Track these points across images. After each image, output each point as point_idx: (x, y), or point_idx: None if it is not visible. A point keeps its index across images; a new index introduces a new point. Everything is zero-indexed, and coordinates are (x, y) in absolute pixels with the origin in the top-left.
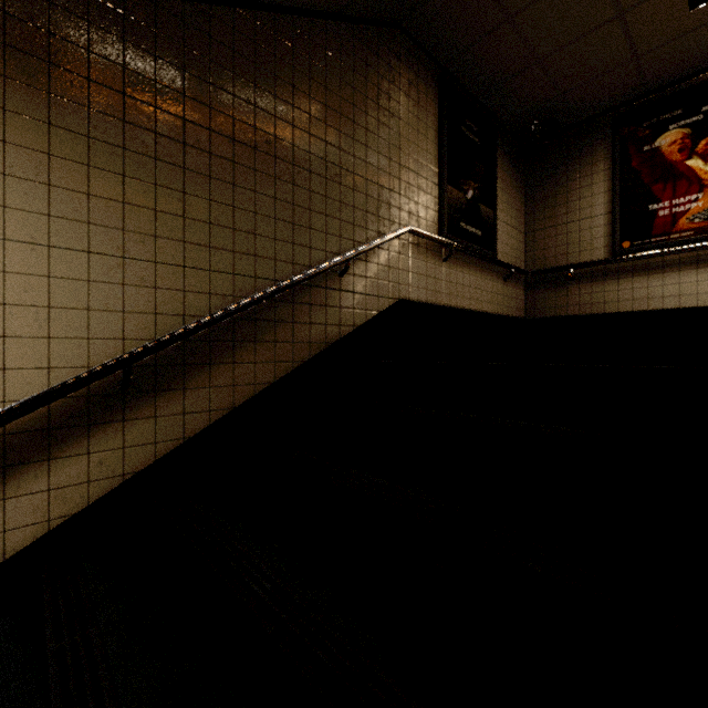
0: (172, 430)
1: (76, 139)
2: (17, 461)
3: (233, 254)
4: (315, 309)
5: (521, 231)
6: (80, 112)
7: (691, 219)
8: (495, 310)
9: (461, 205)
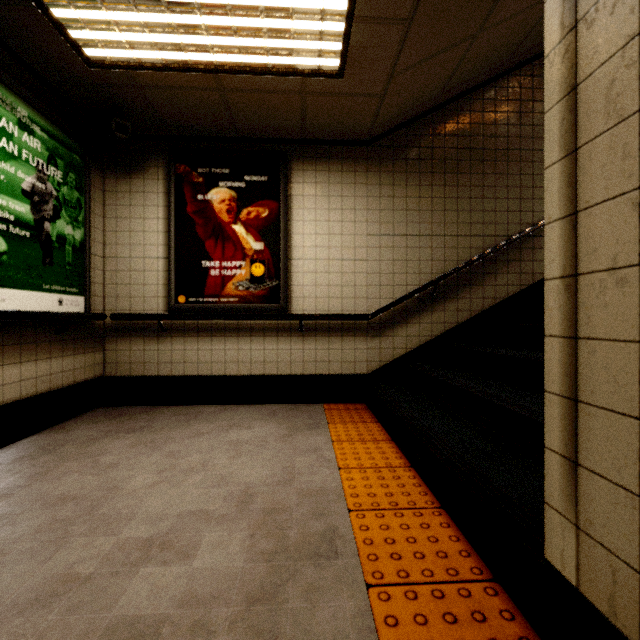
0: (451, 318)
1: (415, 188)
2: (396, 322)
3: (482, 225)
4: (537, 251)
5: None
6: (416, 175)
7: None
8: None
9: None
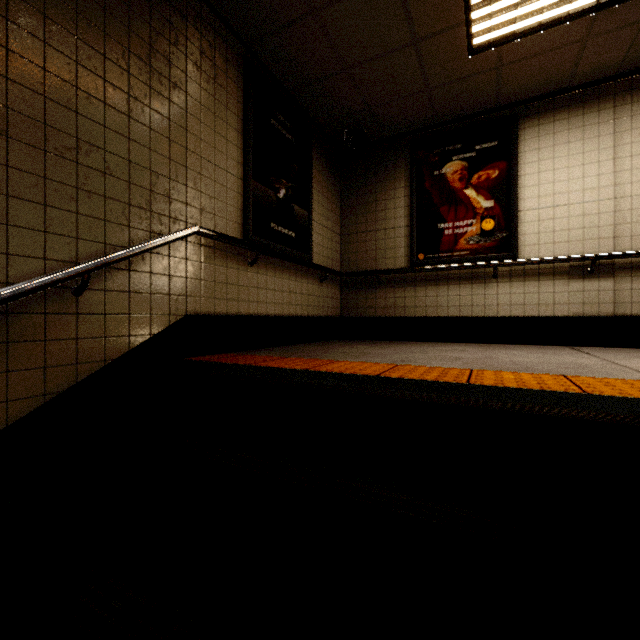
0: None
1: None
2: None
3: None
4: (21, 347)
5: (337, 233)
6: None
7: (468, 241)
8: (310, 312)
9: (272, 204)
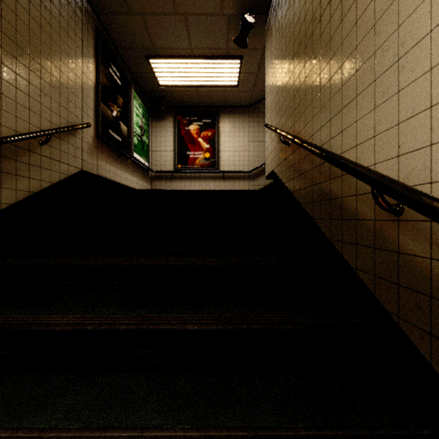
0: None
1: None
2: (260, 175)
3: None
4: None
5: None
6: None
7: None
8: None
9: None
